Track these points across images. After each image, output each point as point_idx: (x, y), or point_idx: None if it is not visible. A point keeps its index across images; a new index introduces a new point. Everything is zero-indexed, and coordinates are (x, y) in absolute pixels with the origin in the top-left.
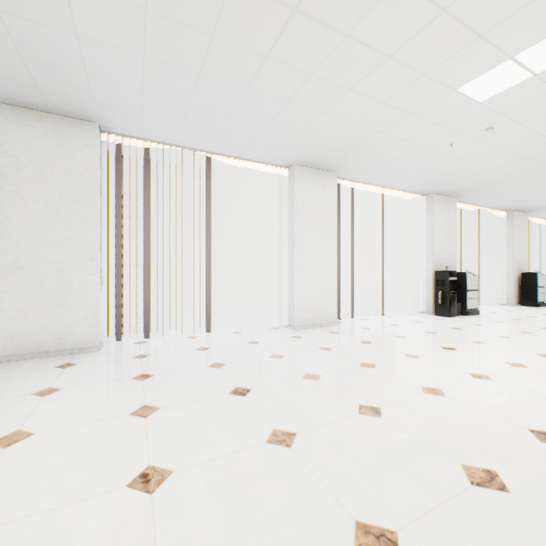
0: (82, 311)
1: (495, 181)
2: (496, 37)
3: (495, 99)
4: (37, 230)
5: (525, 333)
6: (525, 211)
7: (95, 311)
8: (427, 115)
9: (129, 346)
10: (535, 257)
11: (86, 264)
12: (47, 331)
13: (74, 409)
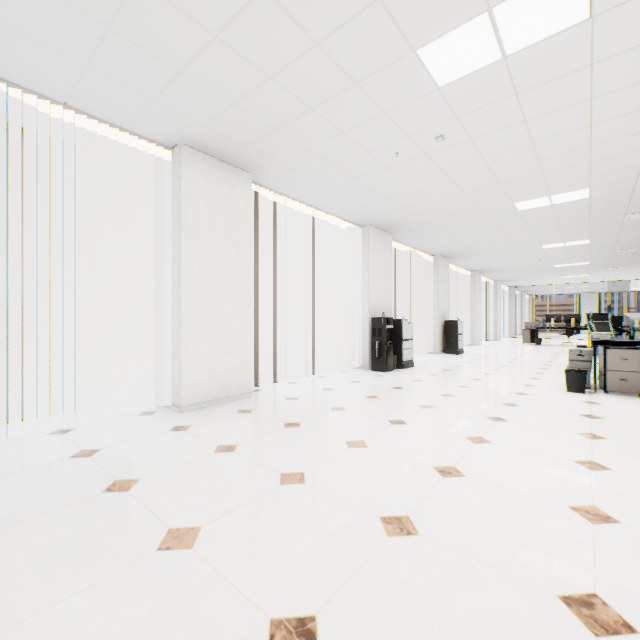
0: None
1: (431, 217)
2: None
3: (455, 87)
4: None
5: (464, 387)
6: (447, 257)
7: None
8: (376, 92)
9: None
10: (452, 304)
11: None
12: None
13: None
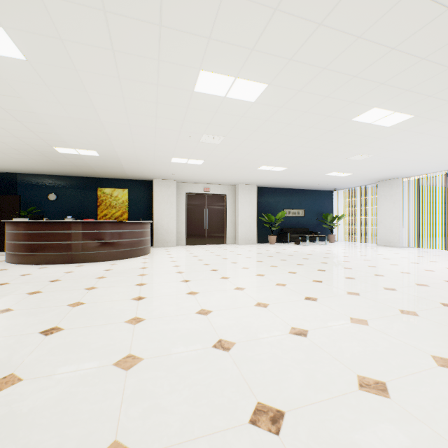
0: (394, 235)
1: None
2: (443, 146)
3: None
4: (384, 212)
5: None
6: None
7: (398, 236)
8: None
9: (409, 249)
10: None
11: (395, 221)
12: (386, 240)
13: (369, 249)
